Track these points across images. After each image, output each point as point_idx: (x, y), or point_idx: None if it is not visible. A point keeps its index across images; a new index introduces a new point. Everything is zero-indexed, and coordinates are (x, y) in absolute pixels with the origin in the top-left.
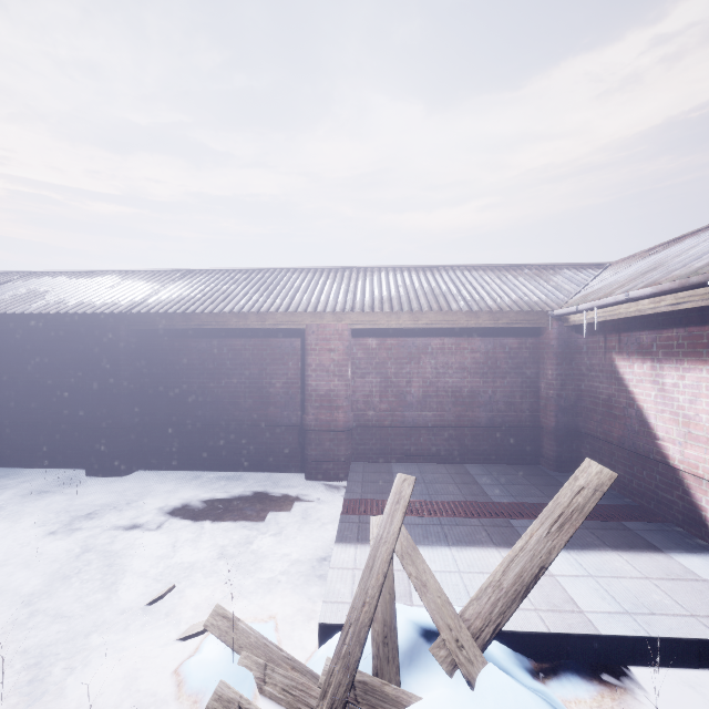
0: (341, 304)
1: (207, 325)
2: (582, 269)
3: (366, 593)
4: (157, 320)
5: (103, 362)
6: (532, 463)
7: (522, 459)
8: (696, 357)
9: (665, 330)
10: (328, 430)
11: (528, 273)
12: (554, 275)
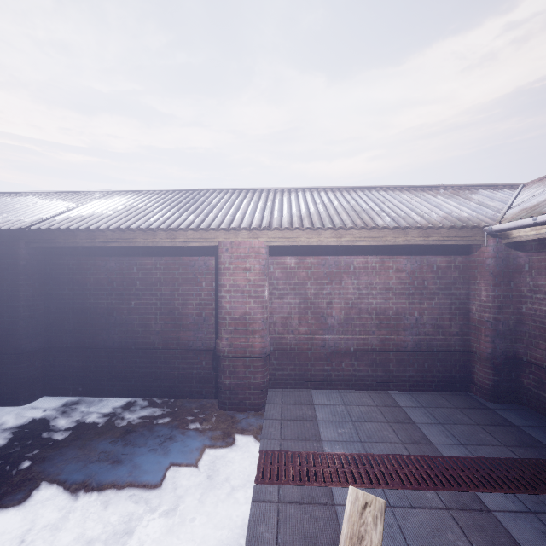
0: (258, 219)
1: (113, 242)
2: (497, 189)
3: None
4: (59, 237)
5: (0, 282)
6: (461, 390)
7: (451, 385)
8: None
9: None
10: (243, 356)
11: (445, 192)
12: (471, 194)
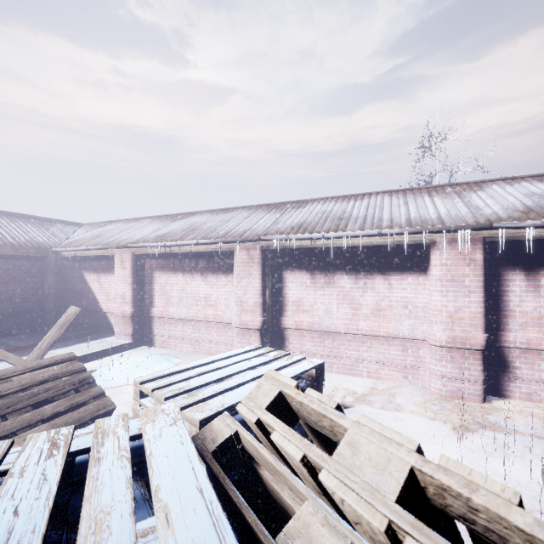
0: None
1: None
2: (68, 225)
3: None
4: None
5: None
6: (40, 330)
7: (33, 329)
8: (110, 271)
9: (102, 262)
10: None
11: (35, 222)
12: (52, 226)
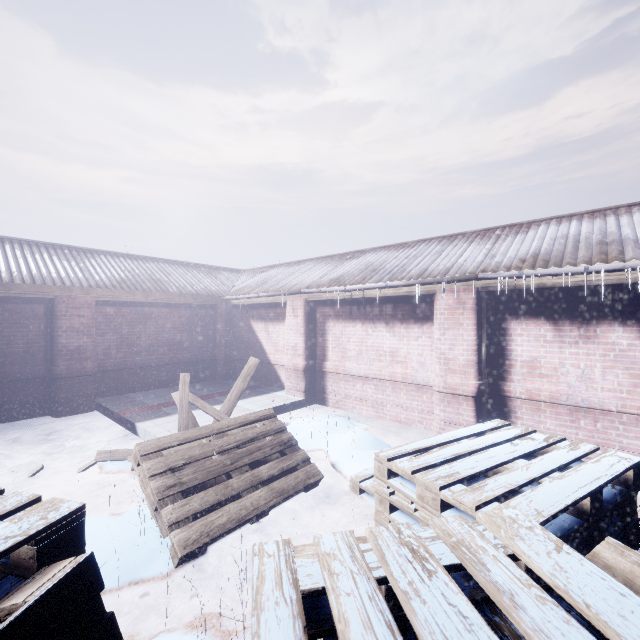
0: (86, 281)
1: None
2: (231, 272)
3: (183, 416)
4: None
5: None
6: (212, 379)
7: (207, 378)
8: (279, 320)
9: (269, 309)
10: (79, 376)
11: (205, 270)
12: (218, 274)
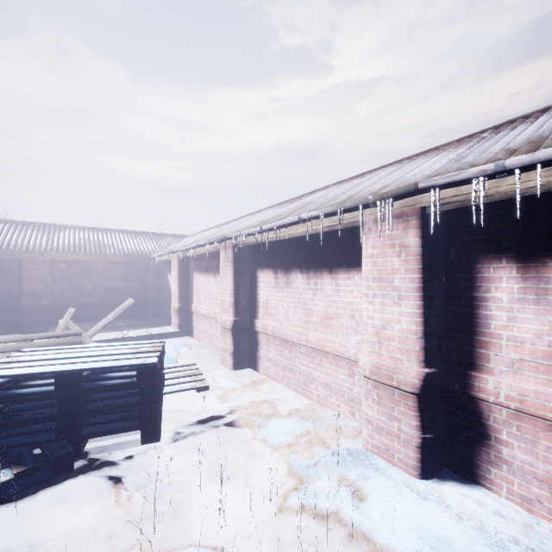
0: (45, 247)
1: None
2: (176, 237)
3: None
4: None
5: None
6: (145, 317)
7: (141, 315)
8: None
9: None
10: (36, 309)
11: (152, 237)
12: (163, 239)
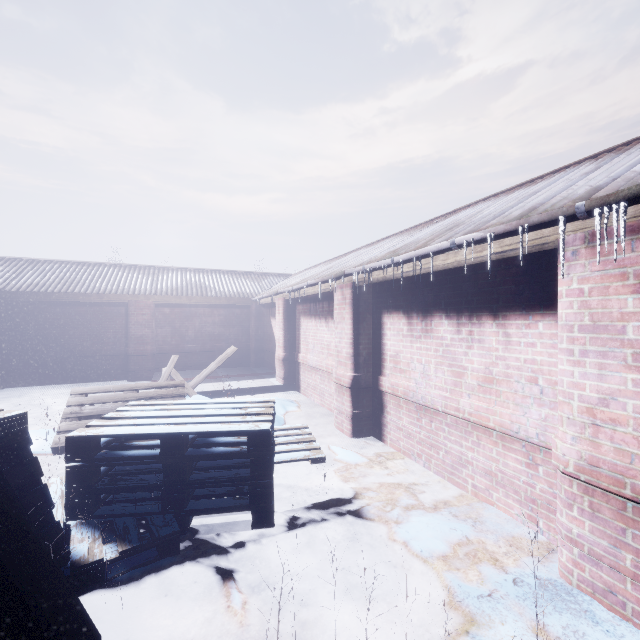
0: (149, 290)
1: (63, 299)
2: (278, 277)
3: None
4: (25, 296)
5: None
6: (247, 366)
7: (242, 364)
8: None
9: None
10: (142, 355)
11: (253, 277)
12: (265, 279)
